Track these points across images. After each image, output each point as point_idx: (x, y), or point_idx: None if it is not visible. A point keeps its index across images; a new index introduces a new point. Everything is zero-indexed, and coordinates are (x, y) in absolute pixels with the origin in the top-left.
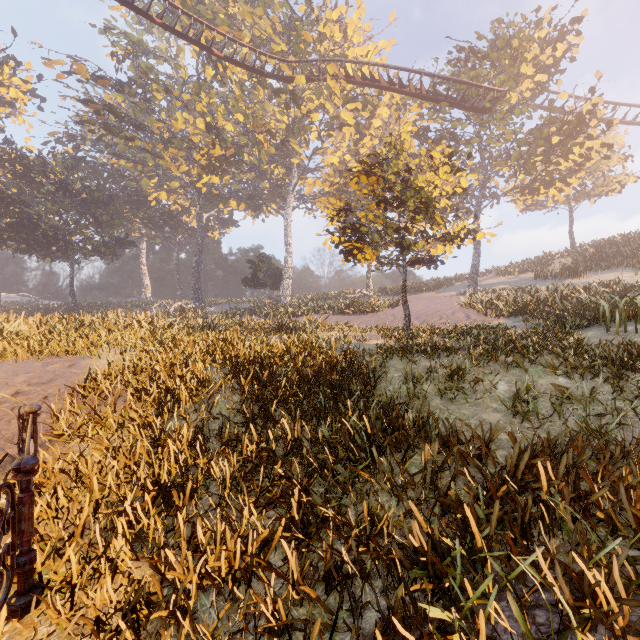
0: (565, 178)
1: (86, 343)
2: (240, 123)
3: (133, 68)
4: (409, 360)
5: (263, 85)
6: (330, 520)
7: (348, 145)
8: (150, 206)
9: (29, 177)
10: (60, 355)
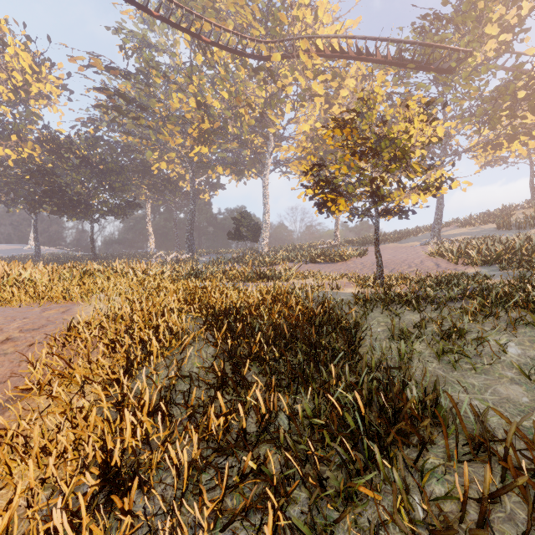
0: (530, 132)
1: (83, 290)
2: (225, 100)
3: (138, 59)
4: (391, 312)
5: (244, 66)
6: None
7: (318, 114)
8: (153, 174)
9: (60, 154)
10: (58, 301)
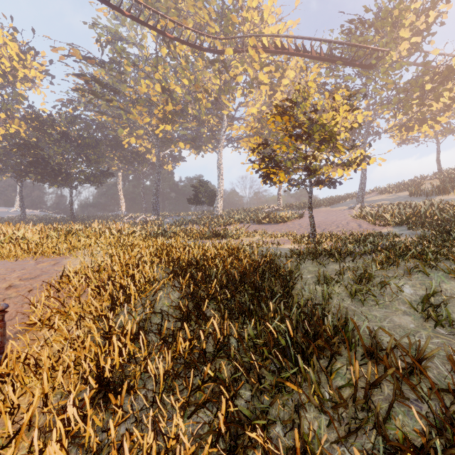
0: (436, 117)
1: (69, 246)
2: (186, 86)
3: (111, 50)
4: (319, 263)
5: (202, 58)
6: (258, 441)
7: (264, 99)
8: (124, 148)
9: (43, 130)
10: (48, 255)
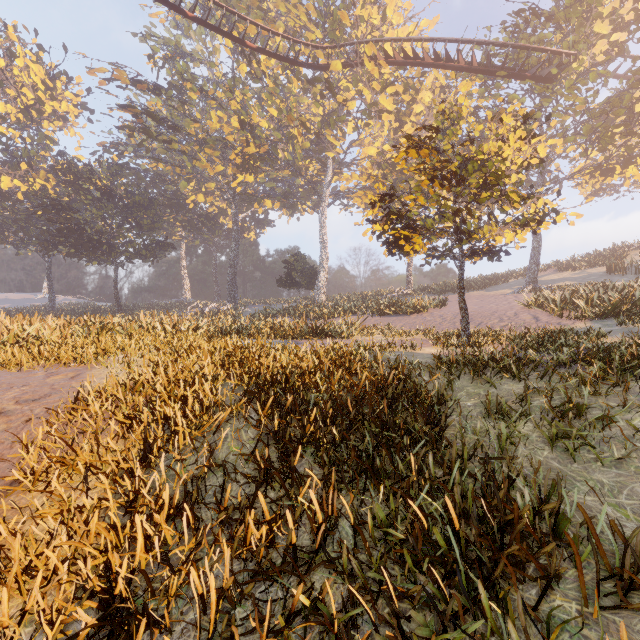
0: None
1: (99, 349)
2: (274, 119)
3: (169, 70)
4: (484, 380)
5: (297, 77)
6: None
7: (387, 135)
8: (189, 209)
9: (78, 185)
10: (66, 364)
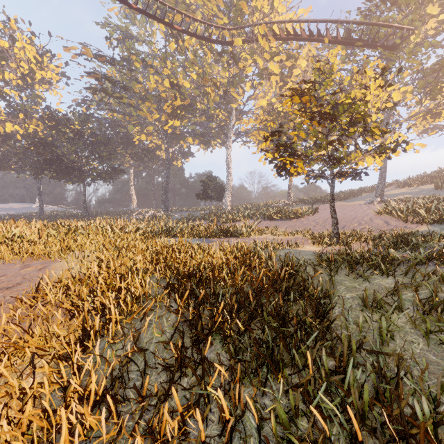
0: None
1: (63, 247)
2: (194, 81)
3: (121, 47)
4: (357, 275)
5: (210, 51)
6: None
7: (274, 91)
8: (135, 145)
9: (58, 128)
10: (37, 258)
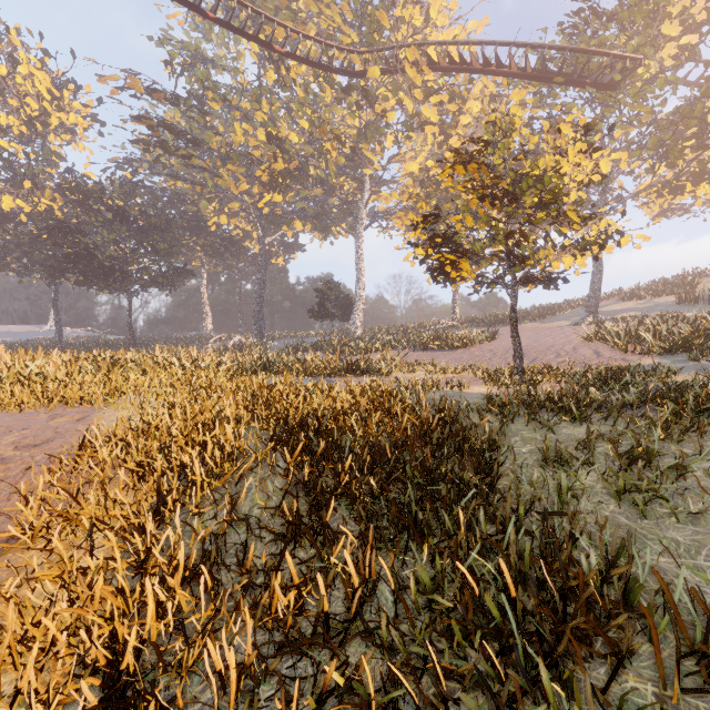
0: None
1: (109, 388)
2: (305, 132)
3: (189, 78)
4: (540, 424)
5: (331, 85)
6: None
7: (430, 150)
8: (210, 232)
9: (87, 205)
10: (72, 404)
